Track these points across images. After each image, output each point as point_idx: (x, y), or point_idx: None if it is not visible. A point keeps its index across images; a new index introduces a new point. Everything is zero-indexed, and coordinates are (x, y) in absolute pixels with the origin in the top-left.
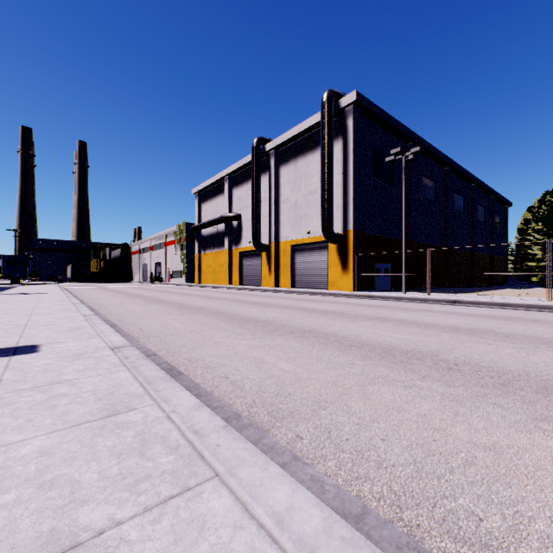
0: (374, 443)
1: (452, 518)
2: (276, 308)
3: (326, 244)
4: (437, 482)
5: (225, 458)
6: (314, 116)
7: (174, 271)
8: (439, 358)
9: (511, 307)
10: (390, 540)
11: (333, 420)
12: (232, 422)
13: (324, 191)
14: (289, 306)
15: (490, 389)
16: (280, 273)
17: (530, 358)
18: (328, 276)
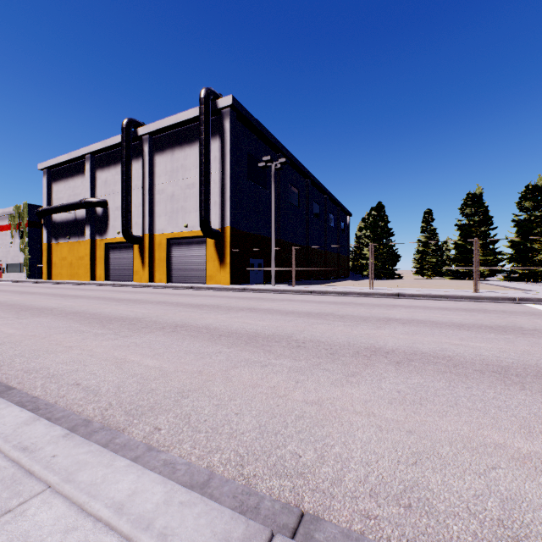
0: (229, 418)
1: (281, 462)
2: (149, 304)
3: (204, 238)
4: (275, 438)
5: (63, 467)
6: (192, 110)
7: (9, 264)
8: (292, 339)
9: (348, 294)
10: (228, 493)
11: (195, 406)
12: (80, 430)
13: (202, 186)
14: (164, 301)
15: (324, 358)
16: (155, 267)
17: (353, 332)
18: (206, 271)
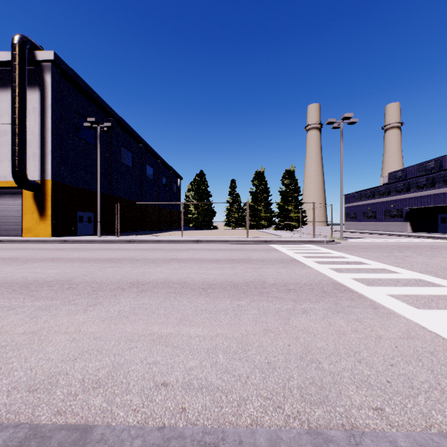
0: None
1: None
2: None
3: (20, 190)
4: None
5: None
6: (4, 52)
7: None
8: (70, 282)
9: (162, 242)
10: None
11: None
12: None
13: (15, 135)
14: None
15: (82, 295)
16: None
17: (134, 271)
18: (23, 223)
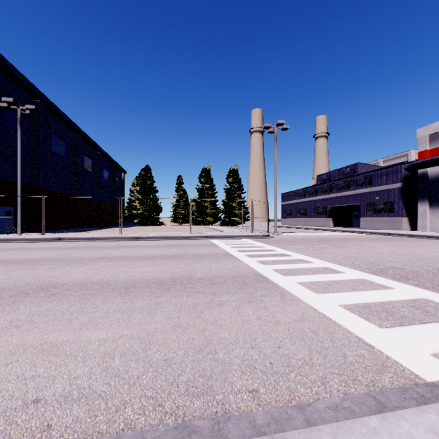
0: None
1: None
2: None
3: None
4: None
5: None
6: None
7: None
8: None
9: (97, 239)
10: None
11: None
12: None
13: None
14: None
15: None
16: None
17: (50, 273)
18: None
